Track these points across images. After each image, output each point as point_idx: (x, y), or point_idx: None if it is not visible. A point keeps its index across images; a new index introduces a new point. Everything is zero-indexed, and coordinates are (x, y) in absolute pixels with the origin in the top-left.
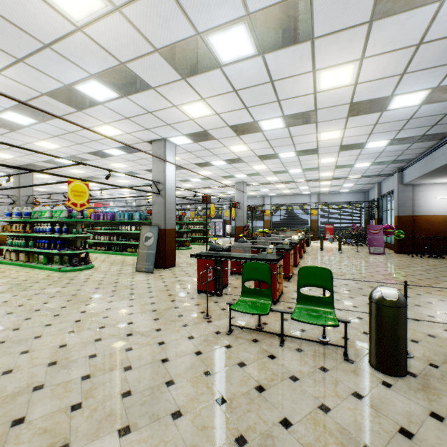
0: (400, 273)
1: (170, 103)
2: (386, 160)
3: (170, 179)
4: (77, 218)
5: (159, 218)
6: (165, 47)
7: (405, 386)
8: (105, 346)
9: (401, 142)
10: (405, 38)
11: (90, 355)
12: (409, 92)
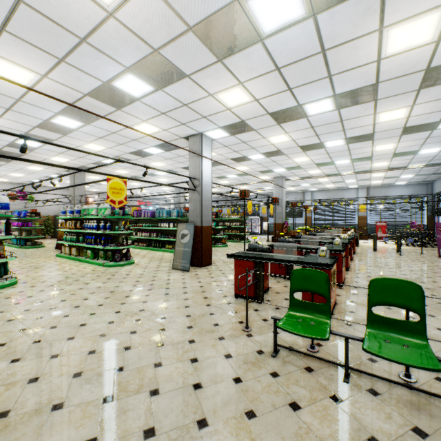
0: None
1: (206, 92)
2: None
3: (206, 175)
4: (119, 216)
5: (195, 215)
6: (199, 23)
7: None
8: (134, 358)
9: None
10: None
11: (116, 367)
12: None
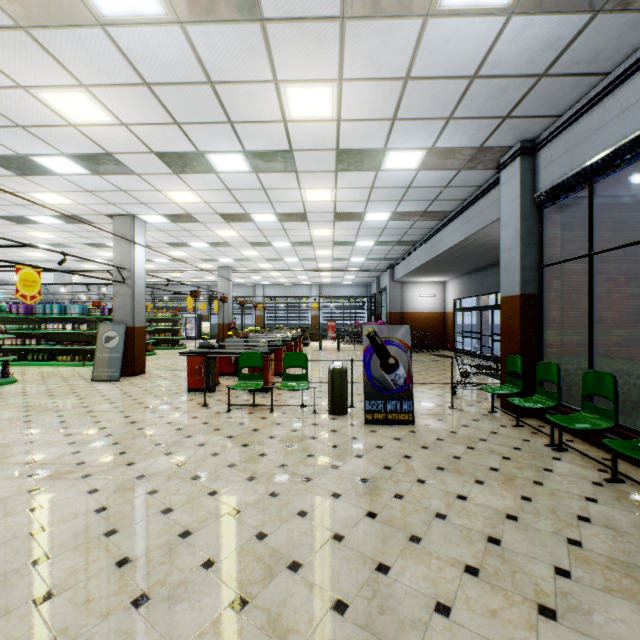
0: None
1: (153, 188)
2: (378, 257)
3: (139, 265)
4: None
5: (124, 313)
6: (163, 152)
7: (343, 418)
8: (116, 430)
9: (384, 244)
10: (362, 183)
11: (105, 435)
12: (377, 212)
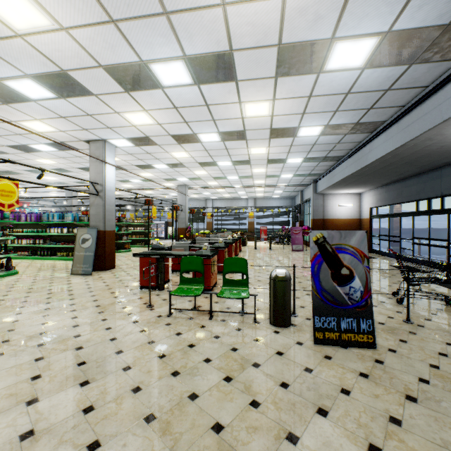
0: (309, 264)
1: (112, 110)
2: (304, 173)
3: (109, 181)
4: None
5: (98, 219)
6: (110, 65)
7: (287, 331)
8: (53, 337)
9: (311, 161)
10: (300, 91)
11: (38, 344)
12: (310, 126)
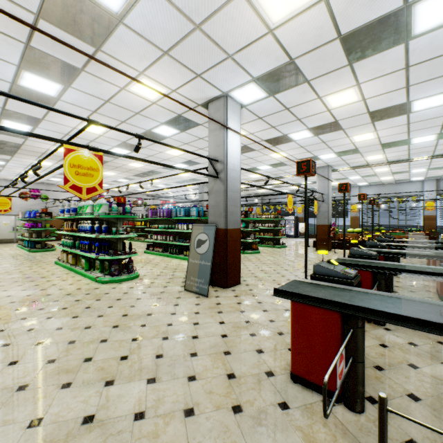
0: None
1: None
2: None
3: (232, 156)
4: (118, 215)
5: (217, 212)
6: None
7: None
8: None
9: None
10: None
11: None
12: None
